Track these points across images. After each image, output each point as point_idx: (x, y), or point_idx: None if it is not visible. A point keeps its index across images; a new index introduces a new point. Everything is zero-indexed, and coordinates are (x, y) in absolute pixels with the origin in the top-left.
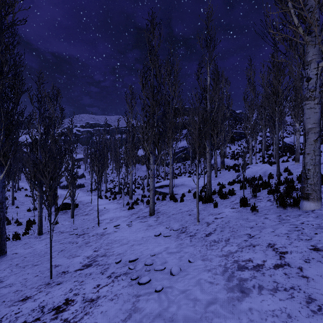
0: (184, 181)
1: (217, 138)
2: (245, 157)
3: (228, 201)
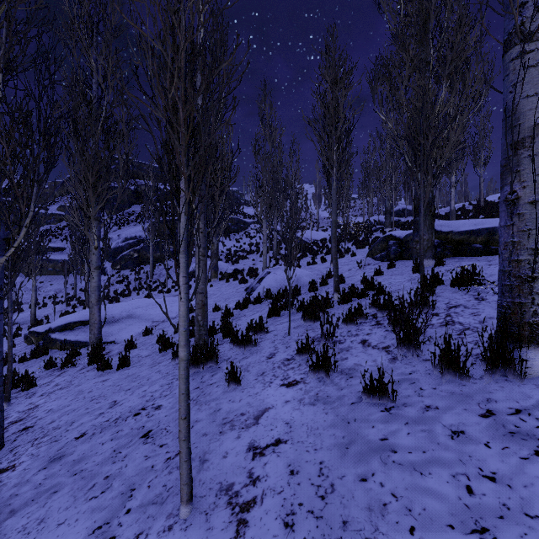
0: (135, 307)
1: (222, 194)
2: (292, 241)
3: (261, 356)
